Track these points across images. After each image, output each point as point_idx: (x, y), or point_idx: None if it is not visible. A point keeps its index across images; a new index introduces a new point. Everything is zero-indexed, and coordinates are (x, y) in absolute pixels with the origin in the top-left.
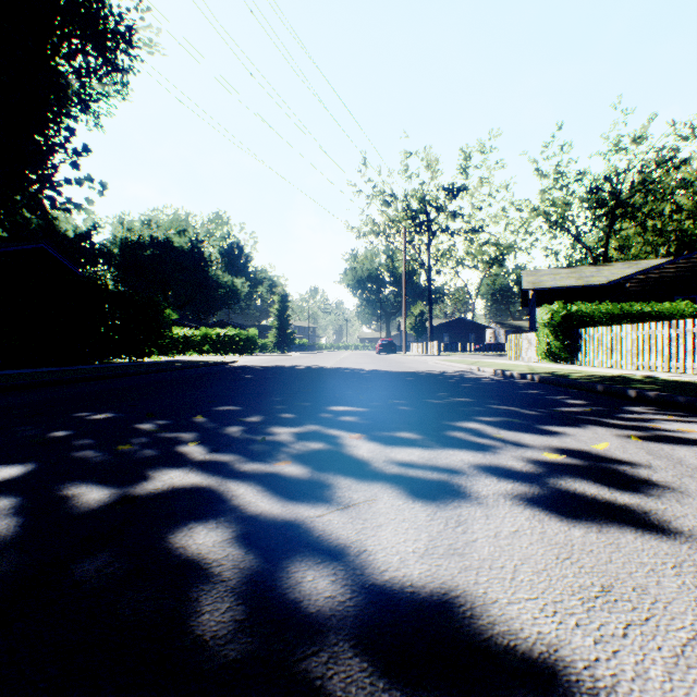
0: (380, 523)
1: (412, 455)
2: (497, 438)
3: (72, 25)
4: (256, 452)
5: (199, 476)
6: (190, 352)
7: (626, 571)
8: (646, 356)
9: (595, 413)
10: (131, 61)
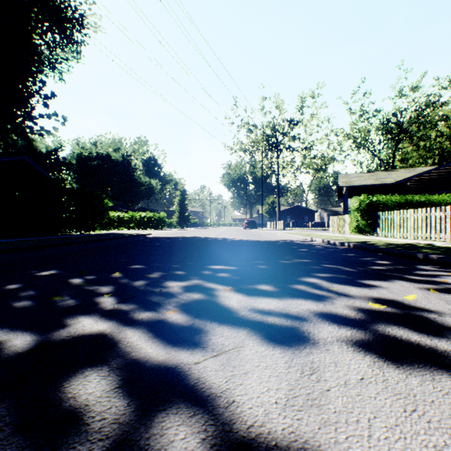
0: (246, 370)
1: (270, 305)
2: (332, 290)
3: (44, 13)
4: (153, 302)
5: (106, 323)
6: (121, 227)
7: None
8: (423, 230)
9: (398, 270)
10: (82, 37)
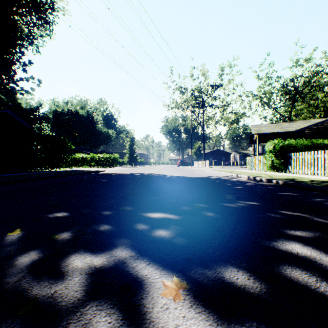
0: None
1: None
2: None
3: None
4: None
5: None
6: (85, 165)
7: None
8: None
9: None
10: (53, 18)
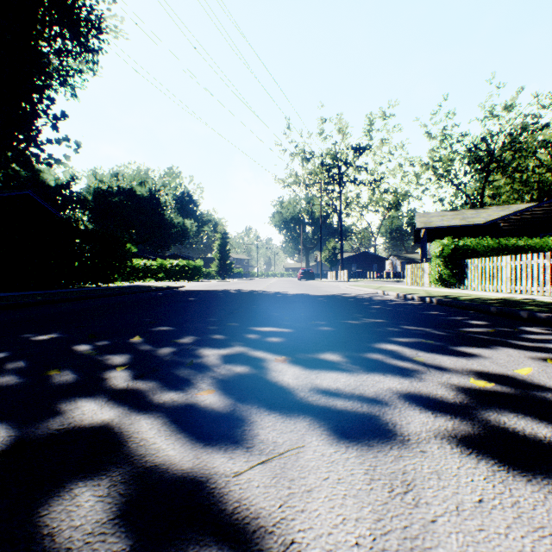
0: (310, 486)
1: (338, 382)
2: (417, 361)
3: (52, 14)
4: (181, 378)
5: (113, 410)
6: (148, 278)
7: None
8: (523, 282)
9: (498, 333)
10: (100, 43)
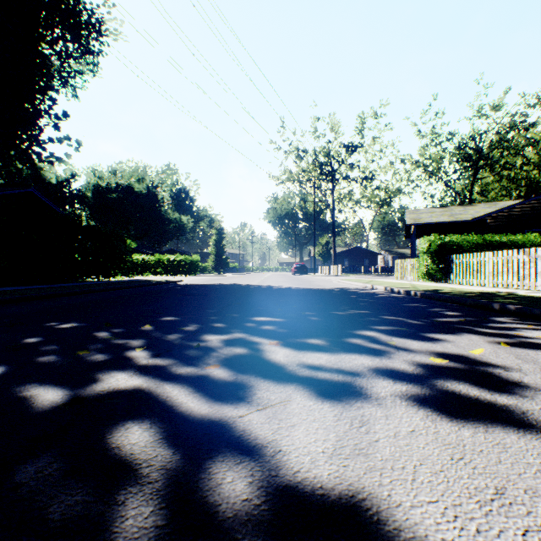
0: (294, 423)
1: (320, 360)
2: (390, 344)
3: (54, 18)
4: (191, 357)
5: (141, 378)
6: (146, 273)
7: (516, 472)
8: (504, 276)
9: (468, 323)
10: (100, 46)
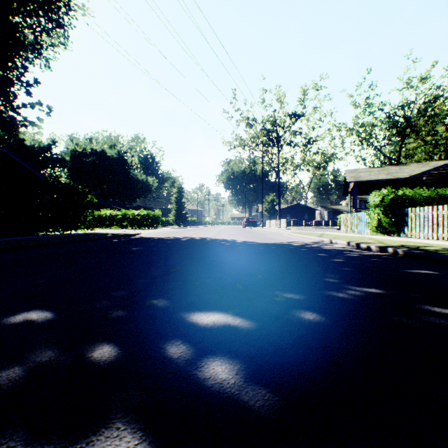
0: None
1: None
2: None
3: None
4: None
5: None
6: (114, 226)
7: None
8: None
9: None
10: (69, 19)
